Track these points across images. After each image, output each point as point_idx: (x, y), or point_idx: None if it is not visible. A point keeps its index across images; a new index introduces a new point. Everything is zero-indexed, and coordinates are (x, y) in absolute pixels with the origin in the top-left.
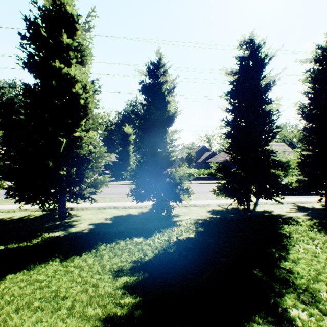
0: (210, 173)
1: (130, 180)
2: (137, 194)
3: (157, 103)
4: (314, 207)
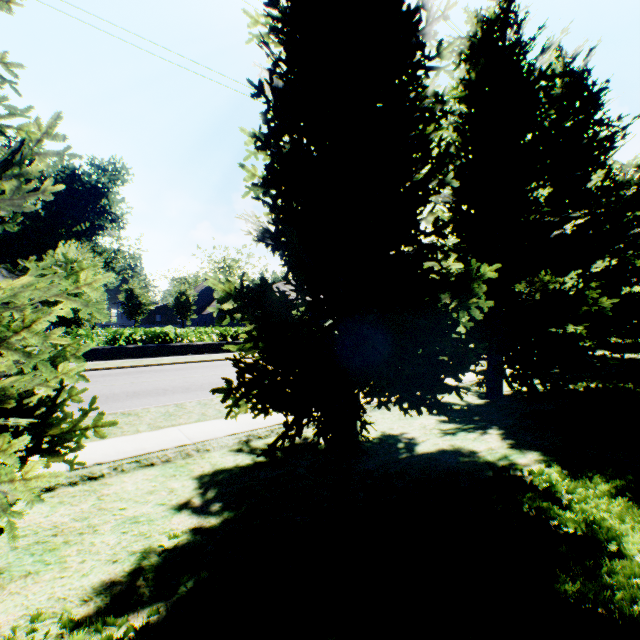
0: (229, 334)
1: None
2: None
3: None
4: (468, 401)
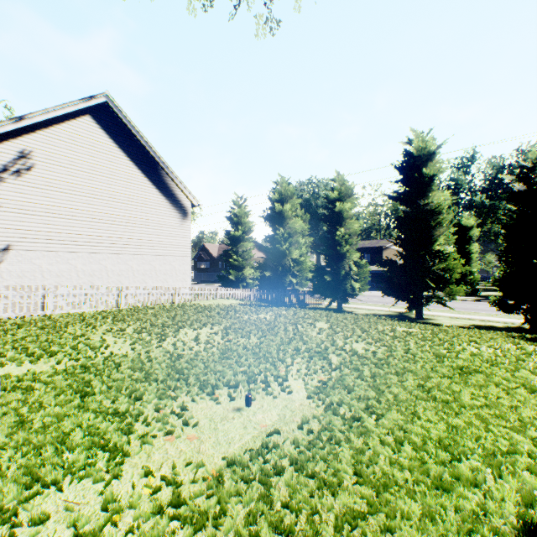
0: None
1: (470, 296)
2: (502, 305)
3: (531, 208)
4: None
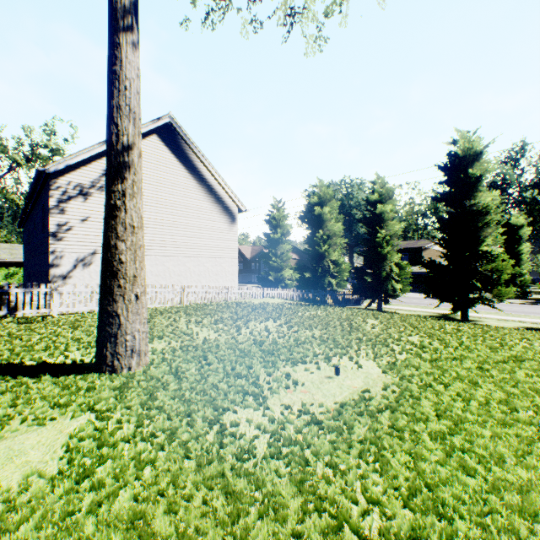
0: None
1: (519, 299)
2: None
3: None
4: None
